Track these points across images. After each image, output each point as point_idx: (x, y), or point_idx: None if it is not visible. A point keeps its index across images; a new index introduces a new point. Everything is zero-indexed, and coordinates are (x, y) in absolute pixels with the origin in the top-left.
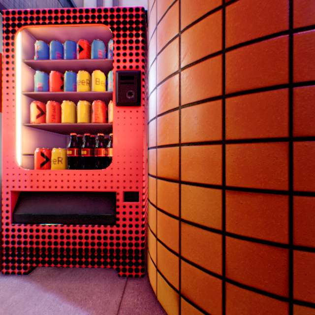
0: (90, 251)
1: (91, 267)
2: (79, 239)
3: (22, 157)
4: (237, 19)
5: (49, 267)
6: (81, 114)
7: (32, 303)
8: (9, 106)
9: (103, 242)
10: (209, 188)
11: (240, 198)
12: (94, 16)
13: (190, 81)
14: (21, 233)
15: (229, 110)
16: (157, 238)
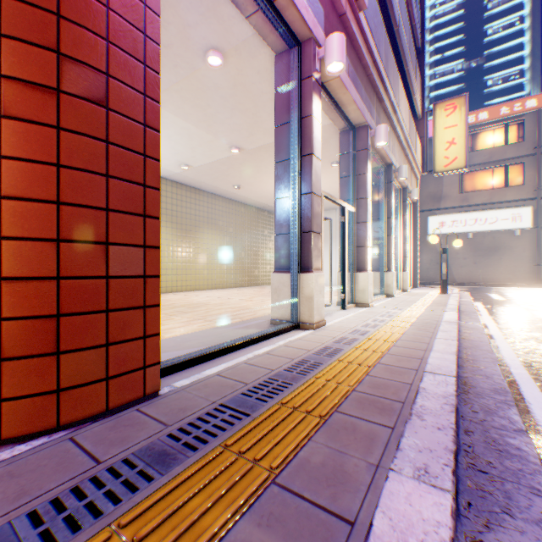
0: None
1: None
2: None
3: None
4: (16, 136)
5: None
6: None
7: None
8: None
9: None
10: None
11: (19, 286)
12: None
13: None
14: None
15: (8, 211)
16: None
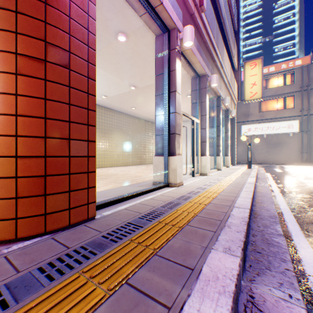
0: None
1: None
2: None
3: None
4: (24, 84)
5: None
6: None
7: None
8: None
9: None
10: (9, 158)
11: (26, 160)
12: None
13: None
14: None
15: (20, 122)
16: None
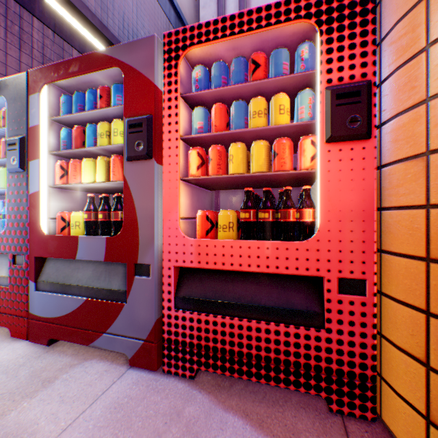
0: (281, 363)
1: (272, 385)
2: (265, 343)
3: (180, 222)
4: None
5: (213, 373)
6: (259, 160)
7: (216, 426)
8: (170, 156)
9: (302, 353)
10: None
11: None
12: (288, 10)
13: None
14: (186, 323)
15: None
16: (428, 368)
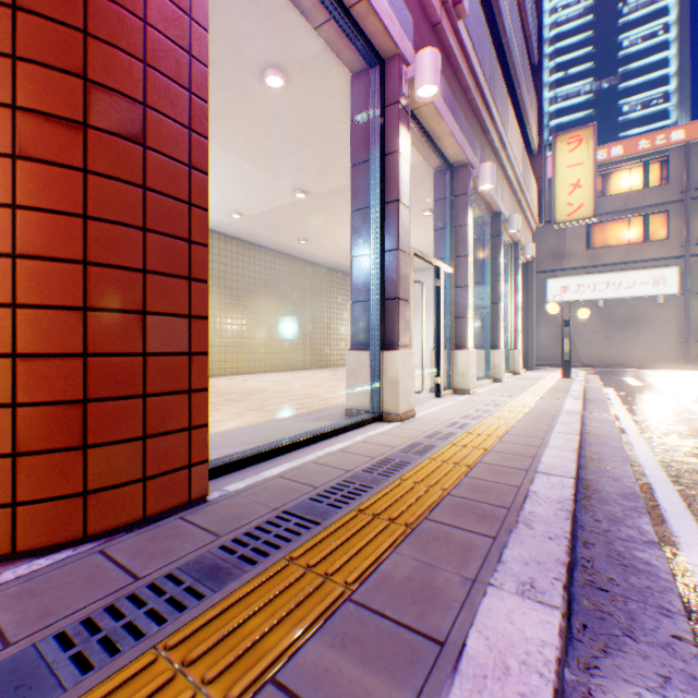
0: None
1: None
2: None
3: None
4: (34, 182)
5: None
6: None
7: None
8: None
9: None
10: None
11: (38, 364)
12: None
13: None
14: None
15: (25, 273)
16: None
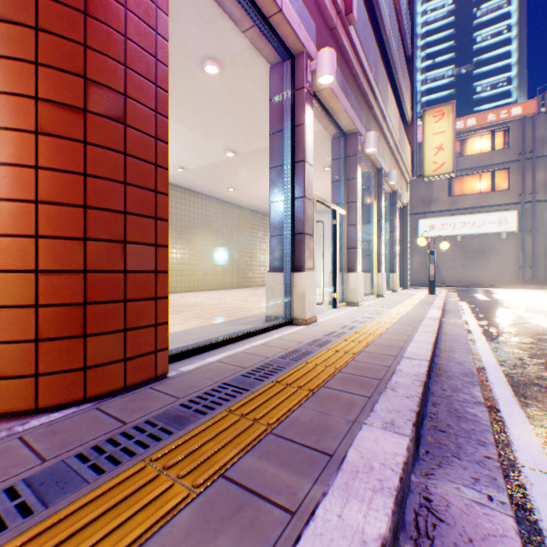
0: None
1: None
2: None
3: None
4: (50, 150)
5: None
6: None
7: None
8: None
9: None
10: (25, 273)
11: (53, 278)
12: None
13: (3, 179)
14: None
15: (44, 214)
16: None
